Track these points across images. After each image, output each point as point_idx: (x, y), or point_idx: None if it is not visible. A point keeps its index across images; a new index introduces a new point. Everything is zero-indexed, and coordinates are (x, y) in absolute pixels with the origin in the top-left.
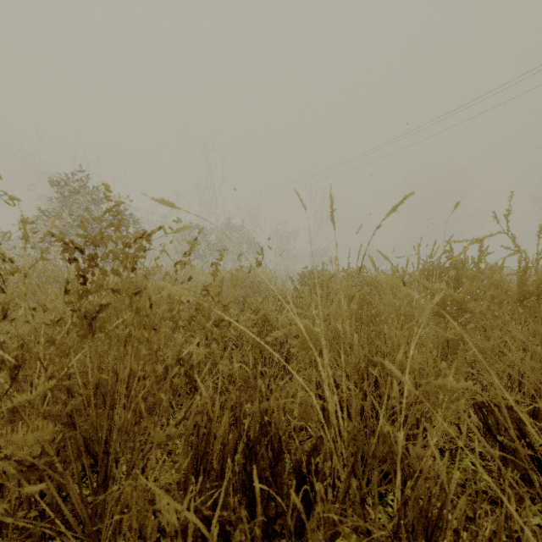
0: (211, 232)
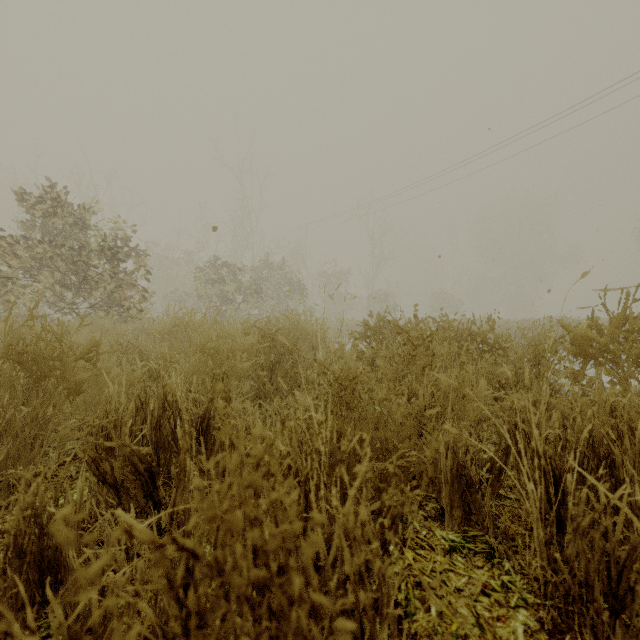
0: (242, 270)
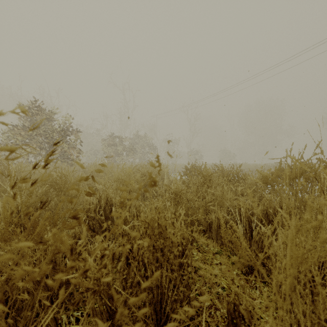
0: (125, 139)
